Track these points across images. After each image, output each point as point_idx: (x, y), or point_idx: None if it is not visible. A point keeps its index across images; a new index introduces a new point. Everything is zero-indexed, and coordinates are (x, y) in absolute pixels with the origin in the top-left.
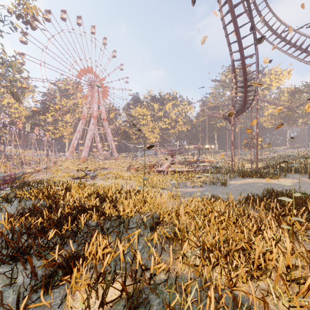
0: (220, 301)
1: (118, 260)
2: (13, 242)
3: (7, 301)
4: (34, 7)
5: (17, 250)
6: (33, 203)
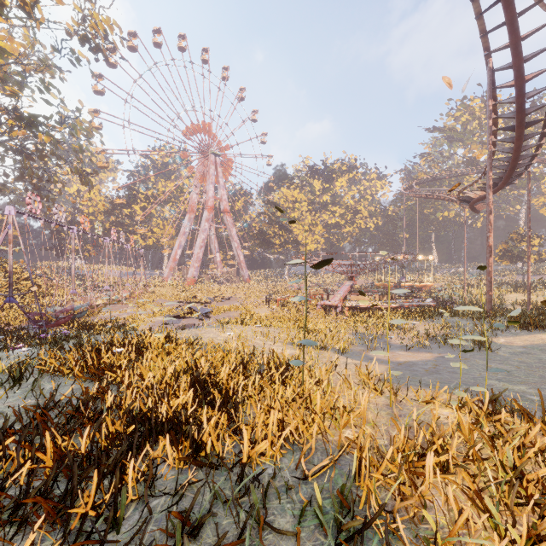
0: None
1: None
2: None
3: None
4: (107, 19)
5: None
6: (52, 394)
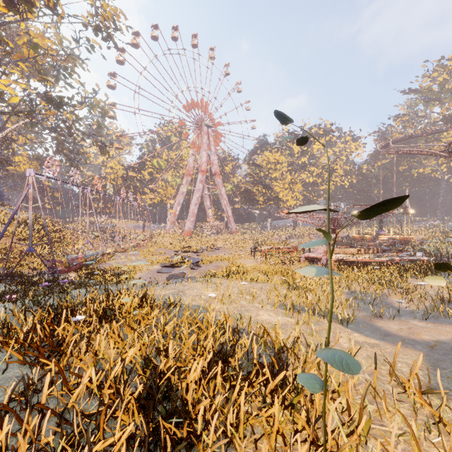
0: None
1: None
2: None
3: None
4: (114, 9)
5: None
6: None
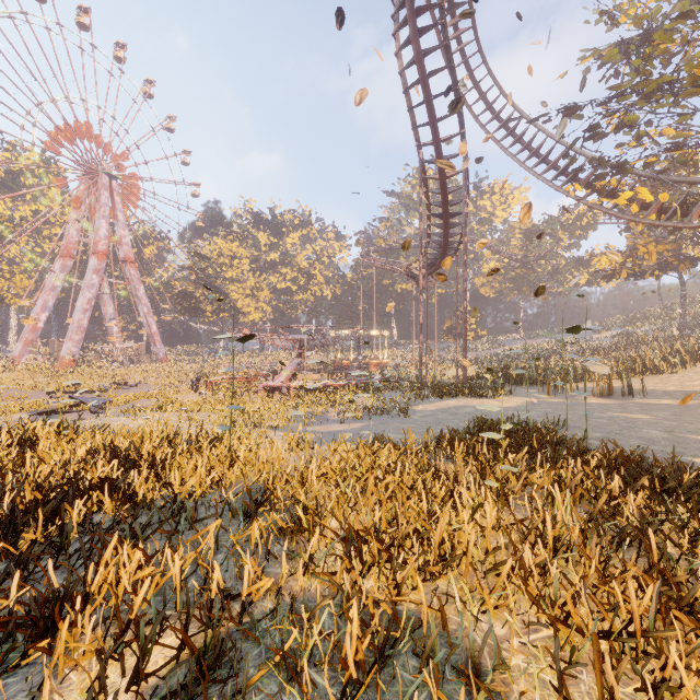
0: (371, 626)
1: (170, 590)
2: None
3: None
4: None
5: None
6: None
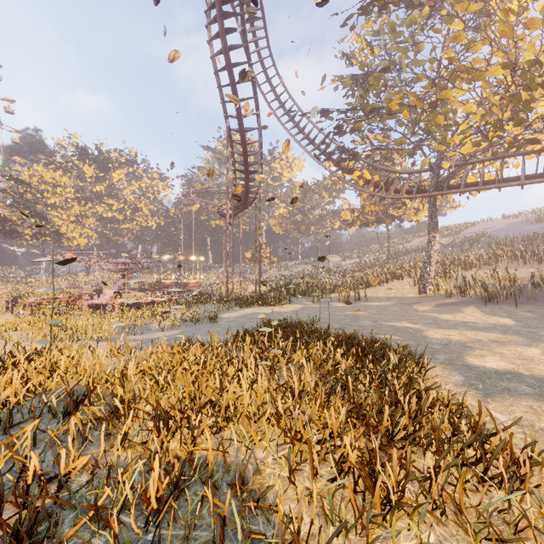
0: (172, 472)
1: None
2: None
3: None
4: None
5: None
6: None
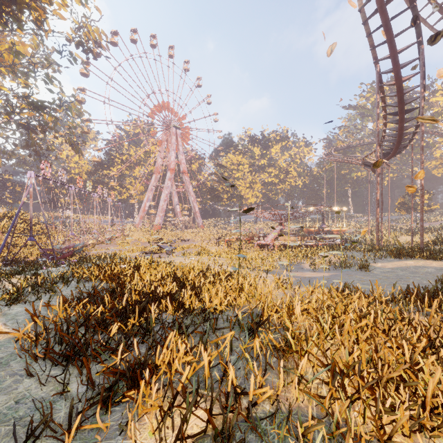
0: None
1: (202, 374)
2: (67, 336)
3: (58, 415)
4: (96, 29)
5: (72, 347)
6: (93, 285)
